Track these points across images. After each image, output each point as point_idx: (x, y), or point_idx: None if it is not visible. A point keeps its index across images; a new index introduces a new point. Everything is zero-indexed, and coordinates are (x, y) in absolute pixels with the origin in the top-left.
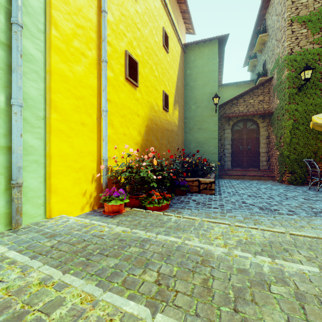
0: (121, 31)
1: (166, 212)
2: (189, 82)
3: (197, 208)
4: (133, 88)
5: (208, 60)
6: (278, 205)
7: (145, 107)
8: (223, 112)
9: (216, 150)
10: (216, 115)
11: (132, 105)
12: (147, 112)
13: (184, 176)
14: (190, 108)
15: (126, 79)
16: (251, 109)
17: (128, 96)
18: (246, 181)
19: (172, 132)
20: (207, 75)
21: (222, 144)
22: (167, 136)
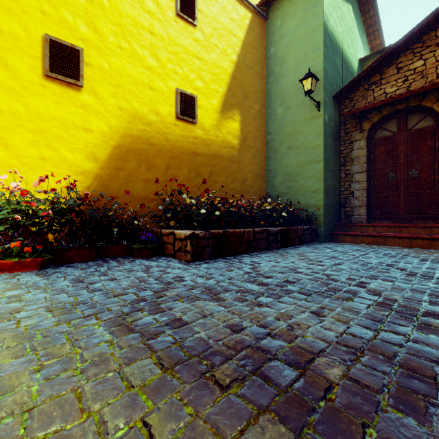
0: (31, 9)
1: (1, 274)
2: (273, 69)
3: (59, 276)
4: (71, 89)
5: (305, 13)
6: (217, 301)
7: (113, 118)
8: (350, 107)
9: (320, 184)
10: (320, 116)
11: (66, 116)
12: (118, 125)
13: (169, 227)
14: (276, 114)
15: (47, 78)
16: (418, 84)
17: (55, 102)
18: (373, 249)
19: (216, 157)
20: (303, 42)
21: (348, 172)
22: (194, 164)
